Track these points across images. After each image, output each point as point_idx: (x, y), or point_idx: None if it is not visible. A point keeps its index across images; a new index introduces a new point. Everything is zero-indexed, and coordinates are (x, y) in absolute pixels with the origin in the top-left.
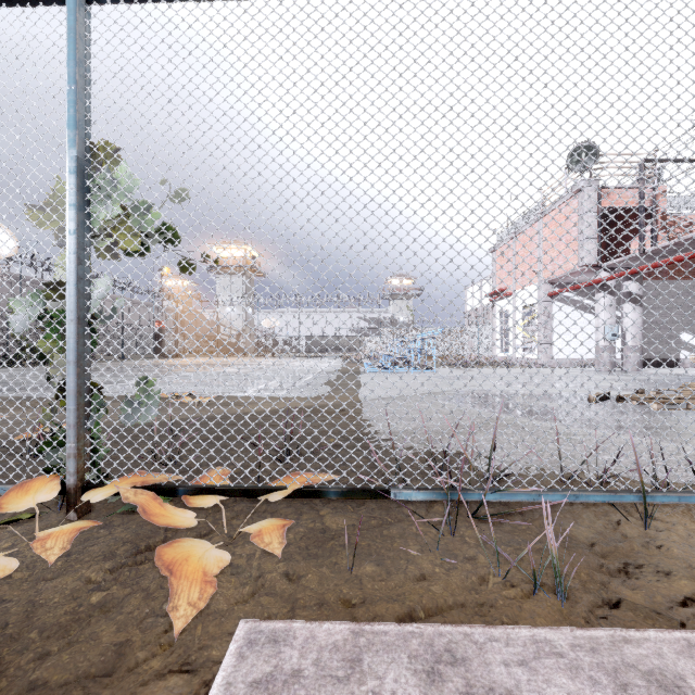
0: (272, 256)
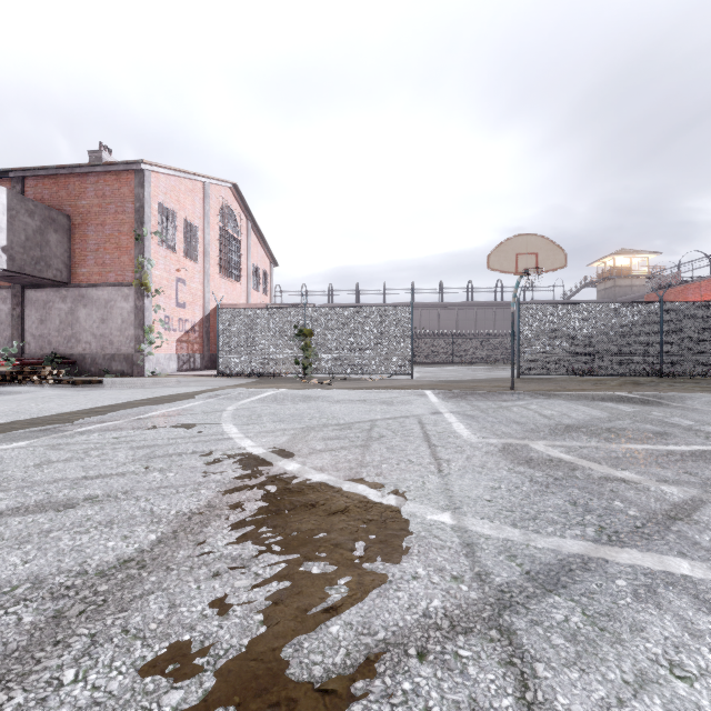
0: (280, 343)
